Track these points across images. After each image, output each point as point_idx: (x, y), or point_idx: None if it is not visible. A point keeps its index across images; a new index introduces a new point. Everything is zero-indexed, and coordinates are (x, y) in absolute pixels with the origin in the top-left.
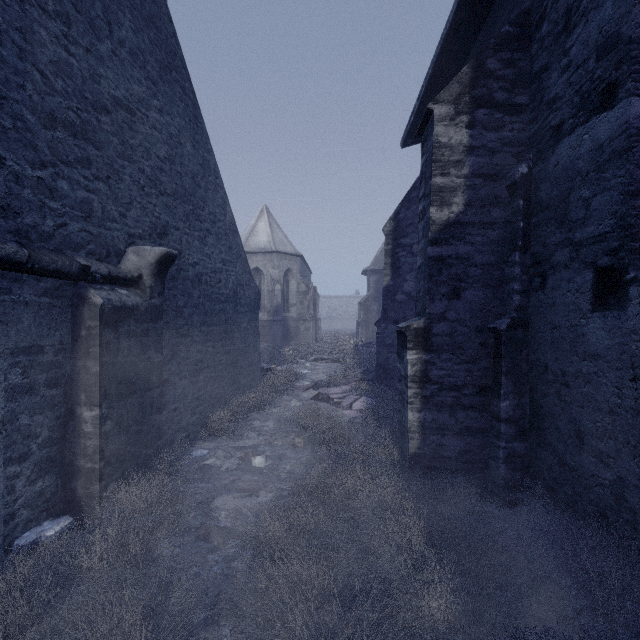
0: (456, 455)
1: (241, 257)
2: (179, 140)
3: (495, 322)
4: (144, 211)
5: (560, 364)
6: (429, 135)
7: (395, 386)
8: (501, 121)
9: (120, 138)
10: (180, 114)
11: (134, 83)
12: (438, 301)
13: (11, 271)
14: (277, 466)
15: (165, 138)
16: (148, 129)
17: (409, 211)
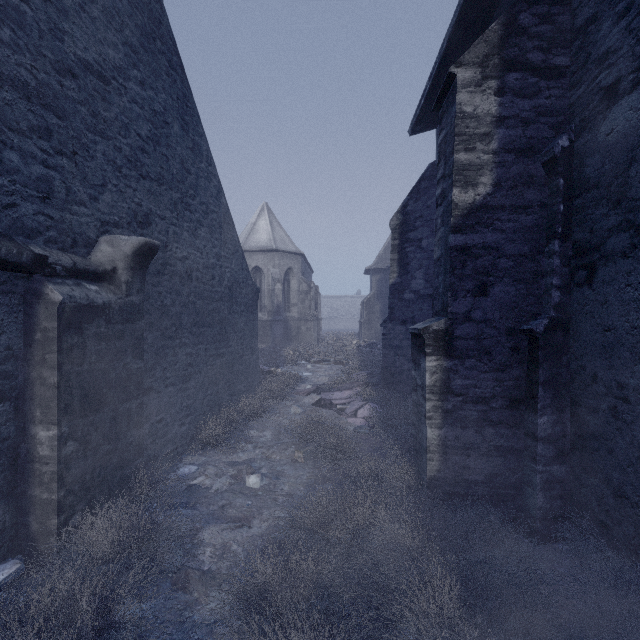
0: (483, 479)
1: (237, 252)
2: (165, 119)
3: (530, 323)
4: (121, 196)
5: (616, 374)
6: (450, 105)
7: (403, 391)
8: (536, 86)
9: (90, 108)
10: (166, 90)
11: (108, 47)
12: (462, 298)
13: None
14: (274, 487)
15: (148, 115)
16: (126, 102)
17: (418, 203)
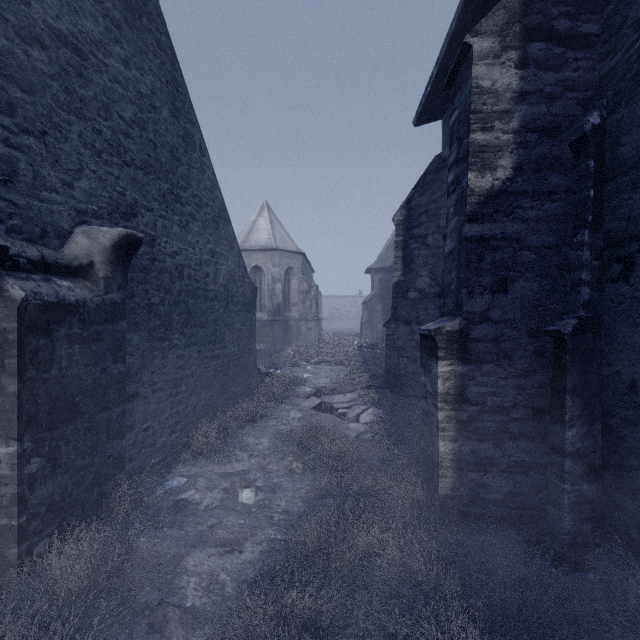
0: (502, 498)
1: (234, 249)
2: (152, 103)
3: (555, 323)
4: (101, 183)
5: None
6: (464, 81)
7: (407, 394)
8: (562, 58)
9: (63, 84)
10: (154, 72)
11: (86, 18)
12: (478, 296)
13: None
14: (269, 502)
15: (132, 97)
16: (107, 81)
17: (423, 197)
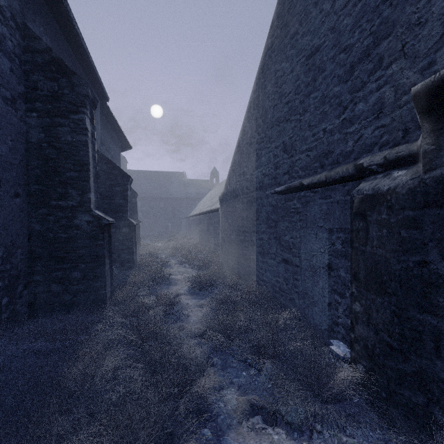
0: None
1: None
2: None
3: None
4: None
5: None
6: None
7: None
8: None
9: None
10: None
11: None
12: None
13: (330, 186)
14: None
15: None
16: None
17: None
